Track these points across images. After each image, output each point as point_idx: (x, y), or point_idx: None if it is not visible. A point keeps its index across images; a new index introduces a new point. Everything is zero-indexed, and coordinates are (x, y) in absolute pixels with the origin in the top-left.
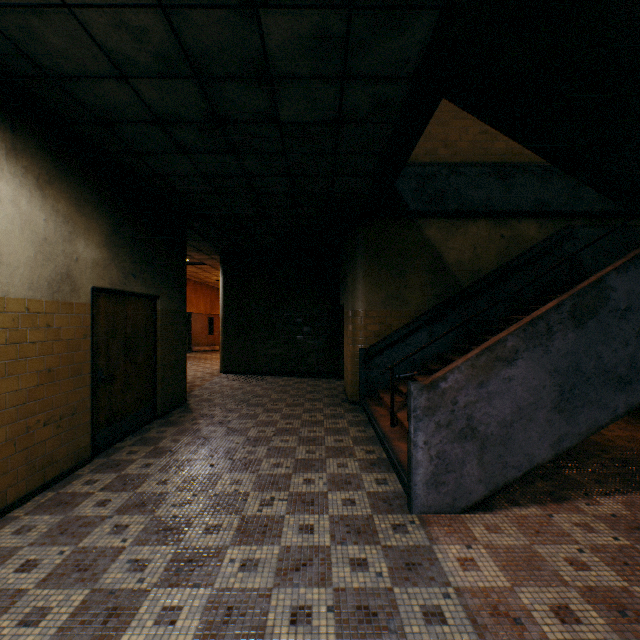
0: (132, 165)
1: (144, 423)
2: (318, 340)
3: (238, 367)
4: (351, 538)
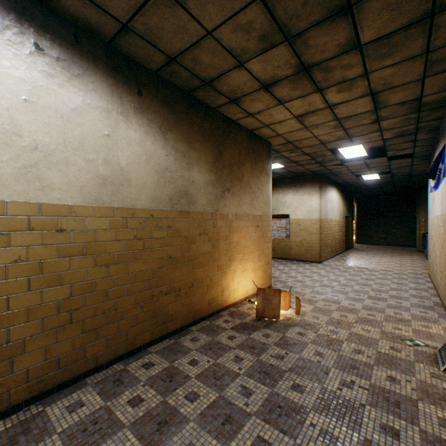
0: (350, 188)
1: (348, 248)
2: (403, 231)
3: (363, 241)
4: (410, 259)
